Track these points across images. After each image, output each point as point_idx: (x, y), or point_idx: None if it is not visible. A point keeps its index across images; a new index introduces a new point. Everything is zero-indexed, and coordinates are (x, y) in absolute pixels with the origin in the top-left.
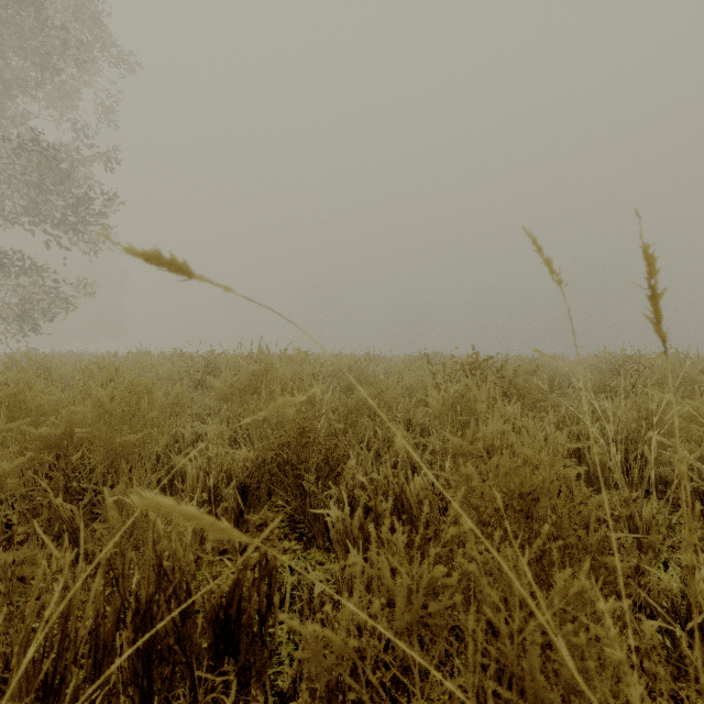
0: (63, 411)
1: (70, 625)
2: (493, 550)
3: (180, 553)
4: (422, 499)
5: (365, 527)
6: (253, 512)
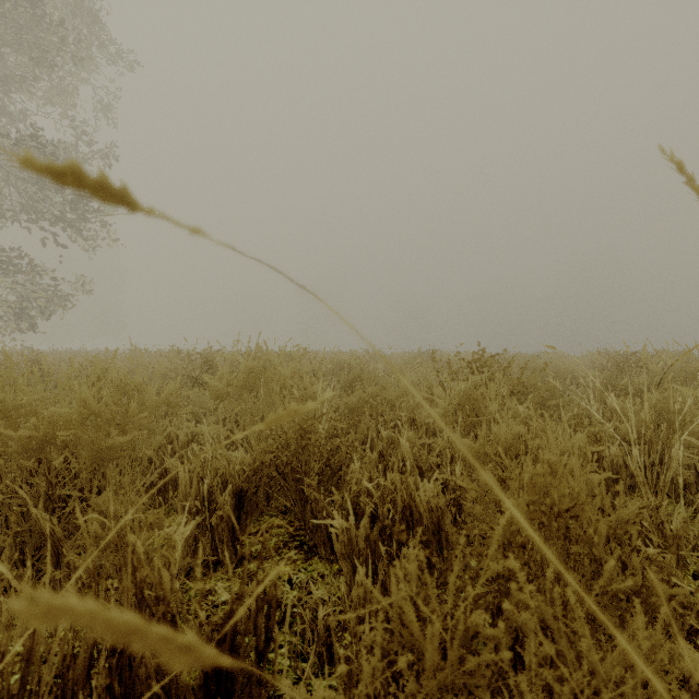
0: (44, 412)
1: (32, 669)
2: (656, 681)
3: (164, 581)
4: (434, 508)
5: (372, 538)
6: (250, 518)
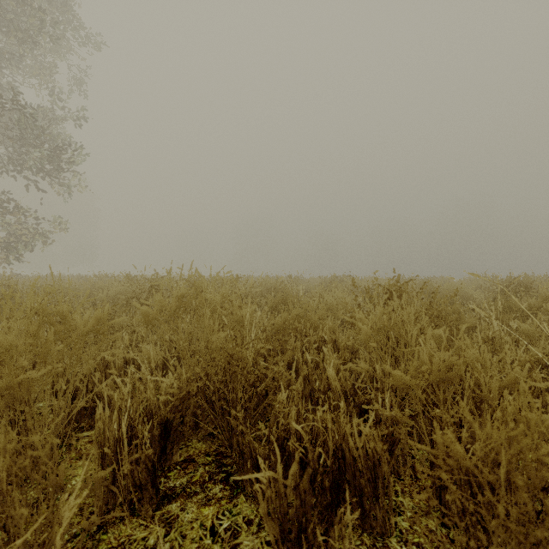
0: None
1: None
2: None
3: None
4: (369, 453)
5: (301, 486)
6: (177, 446)
